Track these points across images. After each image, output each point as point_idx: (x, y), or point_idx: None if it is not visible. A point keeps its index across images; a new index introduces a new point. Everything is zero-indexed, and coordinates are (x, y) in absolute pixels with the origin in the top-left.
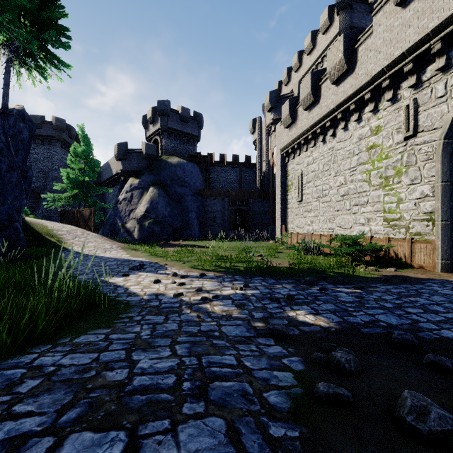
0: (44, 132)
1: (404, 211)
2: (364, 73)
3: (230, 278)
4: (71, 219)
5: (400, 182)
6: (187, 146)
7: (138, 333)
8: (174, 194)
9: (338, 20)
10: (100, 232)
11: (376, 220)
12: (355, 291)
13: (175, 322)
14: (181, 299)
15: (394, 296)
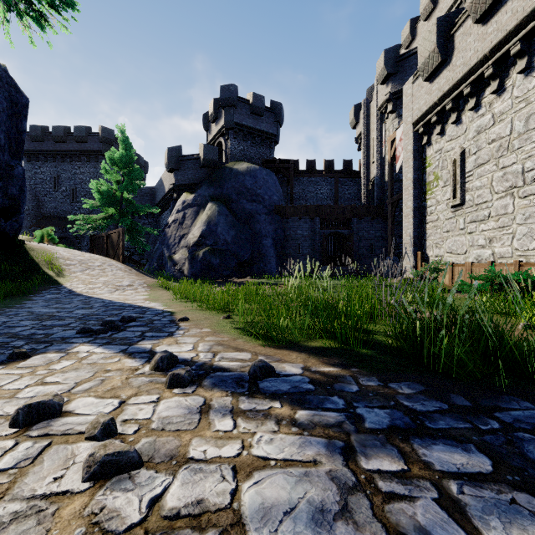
0: (89, 146)
1: None
2: None
3: (379, 402)
4: (101, 247)
5: None
6: (261, 149)
7: None
8: (241, 212)
9: None
10: (145, 267)
11: None
12: None
13: None
14: None
15: None
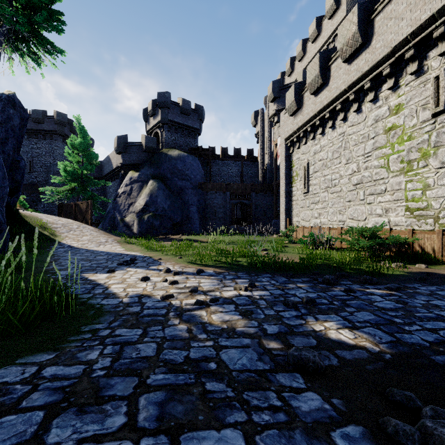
0: (45, 126)
1: (432, 199)
2: (382, 46)
3: (232, 275)
4: (69, 213)
5: (427, 166)
6: (187, 139)
7: (90, 364)
8: (174, 187)
9: (346, 3)
10: (99, 226)
11: (397, 210)
12: (391, 293)
13: (154, 340)
14: (170, 303)
15: None
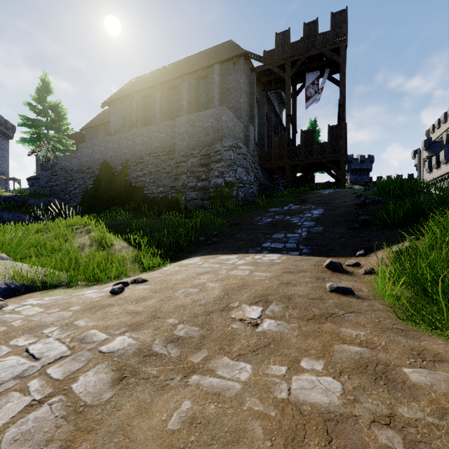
0: None
1: None
2: None
3: None
4: None
5: None
6: (363, 176)
7: None
8: None
9: None
10: None
11: None
12: None
13: None
14: None
15: None
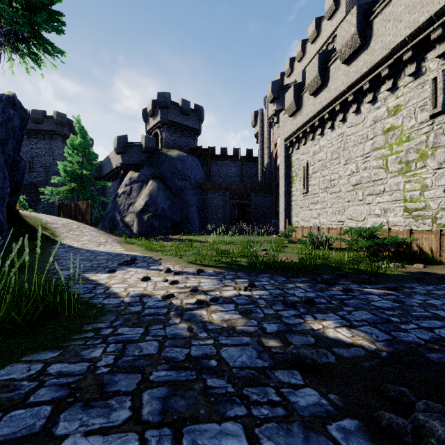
0: (45, 126)
1: (430, 200)
2: (380, 47)
3: (232, 275)
4: (69, 213)
5: (425, 167)
6: (187, 139)
7: (94, 362)
8: (174, 187)
9: (345, 4)
10: (99, 226)
11: (395, 210)
12: (389, 292)
13: (155, 339)
14: (170, 303)
15: (443, 301)
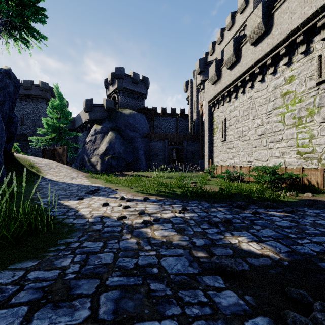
0: (33, 92)
1: (316, 146)
2: (279, 33)
3: (169, 201)
4: (50, 155)
5: (313, 121)
6: (137, 101)
7: (64, 269)
8: (127, 136)
9: (252, 2)
10: (72, 165)
11: (290, 153)
12: (287, 215)
13: (111, 251)
14: (124, 222)
15: None
